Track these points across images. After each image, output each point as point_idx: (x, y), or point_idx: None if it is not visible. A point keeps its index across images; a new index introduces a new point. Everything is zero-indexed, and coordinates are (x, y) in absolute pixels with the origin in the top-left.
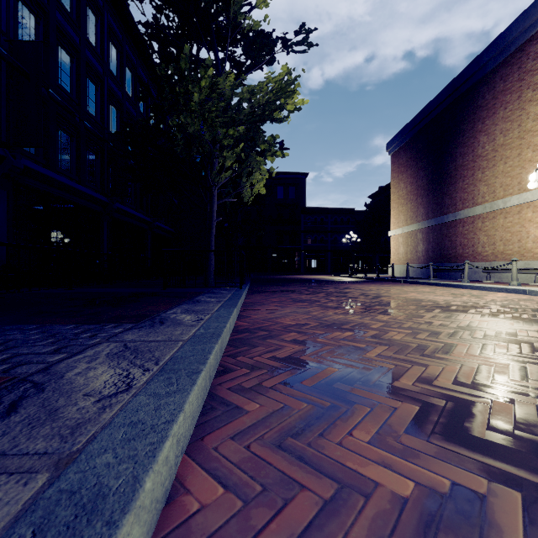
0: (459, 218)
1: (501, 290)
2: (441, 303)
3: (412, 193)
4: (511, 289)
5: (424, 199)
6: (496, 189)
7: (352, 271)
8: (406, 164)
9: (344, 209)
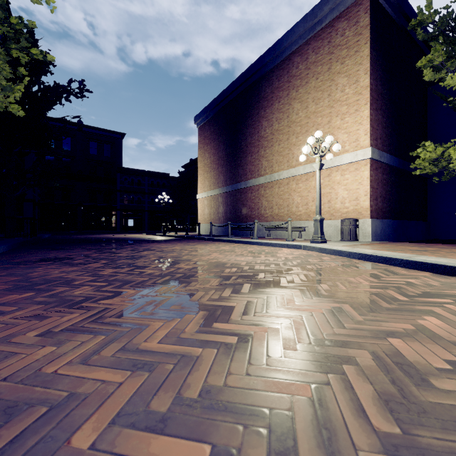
0: (249, 185)
1: (284, 246)
2: (246, 269)
3: (215, 163)
4: (291, 245)
5: (223, 168)
6: (273, 164)
7: (164, 230)
8: (210, 137)
9: (160, 174)
